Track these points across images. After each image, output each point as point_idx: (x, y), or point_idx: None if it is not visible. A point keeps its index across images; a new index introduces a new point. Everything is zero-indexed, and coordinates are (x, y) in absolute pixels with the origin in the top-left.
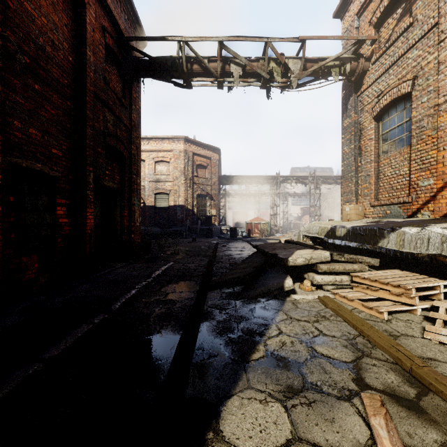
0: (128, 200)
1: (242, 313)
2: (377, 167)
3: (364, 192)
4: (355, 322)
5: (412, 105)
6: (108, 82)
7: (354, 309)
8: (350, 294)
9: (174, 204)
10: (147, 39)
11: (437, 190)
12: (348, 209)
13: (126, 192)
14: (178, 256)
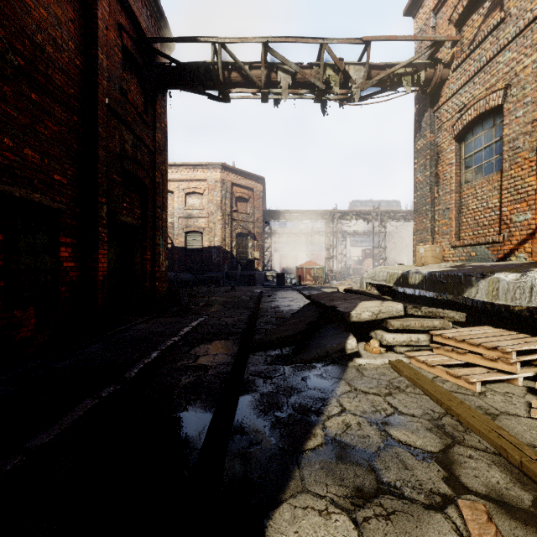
0: (152, 240)
1: (293, 384)
2: (459, 199)
3: (443, 229)
4: (440, 395)
5: (504, 121)
6: (126, 92)
7: (436, 378)
8: (430, 358)
9: (208, 245)
10: (174, 40)
11: (536, 226)
12: (423, 250)
13: (148, 229)
14: (213, 309)
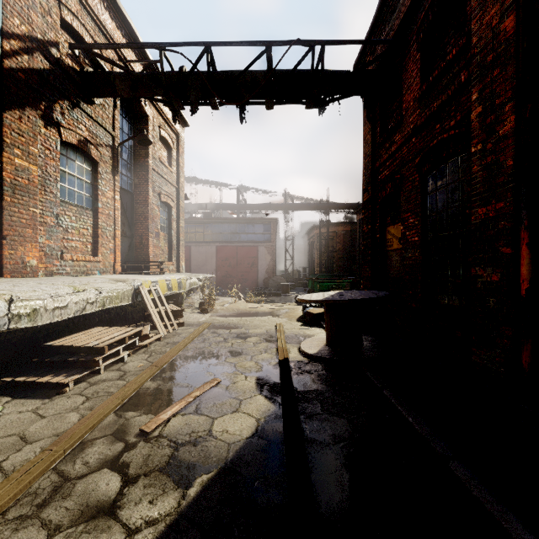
0: None
1: None
2: None
3: None
4: None
5: None
6: None
7: None
8: None
9: None
10: None
11: None
12: None
13: None
14: None
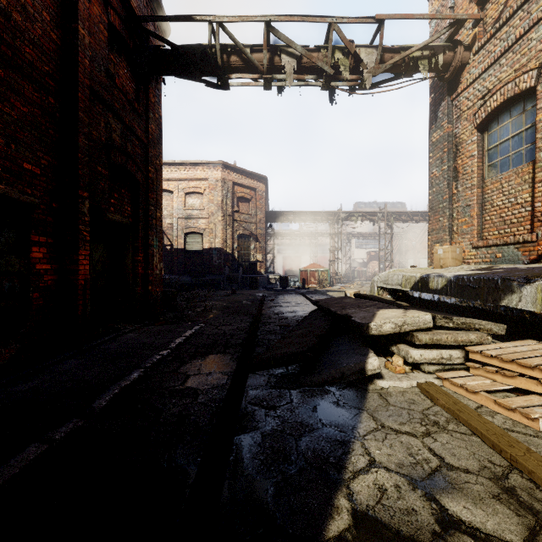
0: (144, 240)
1: (303, 417)
2: (481, 195)
3: (463, 228)
4: (495, 438)
5: (537, 105)
6: (113, 76)
7: (480, 408)
8: (469, 381)
9: (209, 247)
10: (167, 19)
11: None
12: (442, 251)
13: (140, 229)
14: (211, 315)
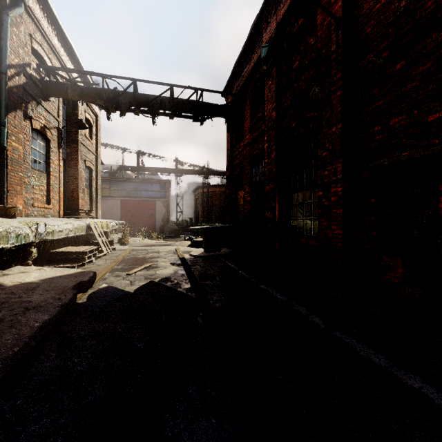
0: None
1: None
2: None
3: None
4: None
5: None
6: None
7: None
8: None
9: None
10: None
11: None
12: None
13: None
14: None
